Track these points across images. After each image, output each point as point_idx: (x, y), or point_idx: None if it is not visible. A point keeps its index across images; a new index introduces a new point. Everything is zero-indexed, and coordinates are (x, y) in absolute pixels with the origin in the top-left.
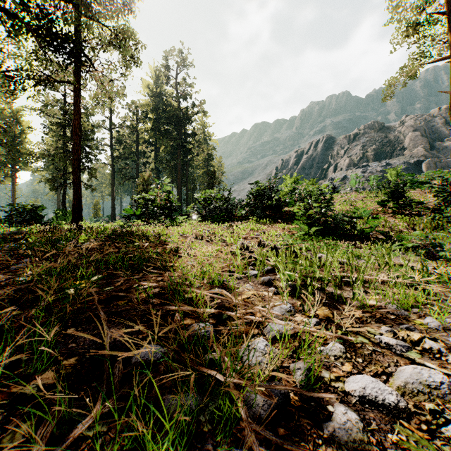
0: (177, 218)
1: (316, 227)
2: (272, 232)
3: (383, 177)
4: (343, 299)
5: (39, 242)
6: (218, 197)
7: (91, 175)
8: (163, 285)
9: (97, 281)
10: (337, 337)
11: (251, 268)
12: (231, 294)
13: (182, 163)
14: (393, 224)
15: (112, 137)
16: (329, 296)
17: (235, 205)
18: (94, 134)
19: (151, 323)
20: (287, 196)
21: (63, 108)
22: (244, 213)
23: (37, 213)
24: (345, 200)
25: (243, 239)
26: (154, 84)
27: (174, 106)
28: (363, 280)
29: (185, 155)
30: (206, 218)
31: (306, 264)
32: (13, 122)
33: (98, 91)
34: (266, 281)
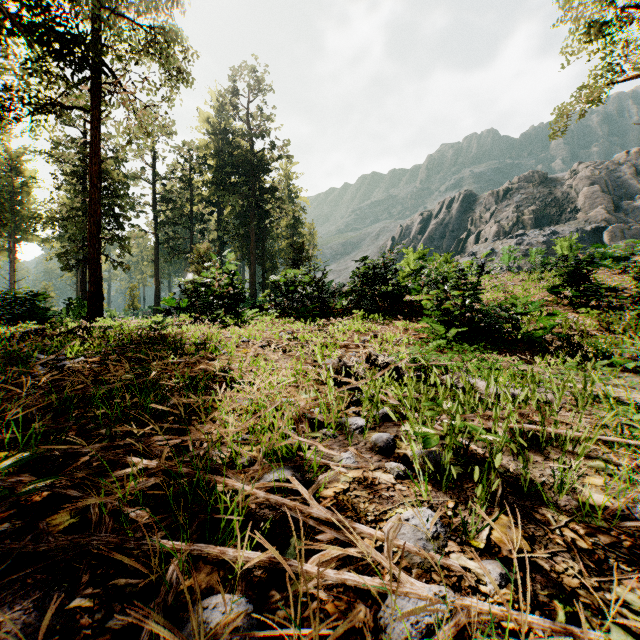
0: (244, 312)
1: (457, 329)
2: (388, 337)
3: (547, 252)
4: (537, 490)
5: (3, 355)
6: (307, 281)
7: (122, 247)
8: (171, 466)
9: (46, 451)
10: (561, 634)
11: (353, 411)
12: (309, 491)
13: (257, 230)
14: (577, 323)
15: (155, 193)
16: (507, 480)
17: (332, 292)
18: (128, 188)
19: (112, 587)
20: (409, 278)
21: (80, 149)
22: (345, 305)
23: (36, 305)
24: (496, 285)
25: (342, 349)
26: (216, 116)
27: (245, 149)
28: (561, 438)
29: (261, 219)
30: (289, 311)
31: (459, 412)
32: (11, 172)
33: (129, 124)
34: (380, 445)
